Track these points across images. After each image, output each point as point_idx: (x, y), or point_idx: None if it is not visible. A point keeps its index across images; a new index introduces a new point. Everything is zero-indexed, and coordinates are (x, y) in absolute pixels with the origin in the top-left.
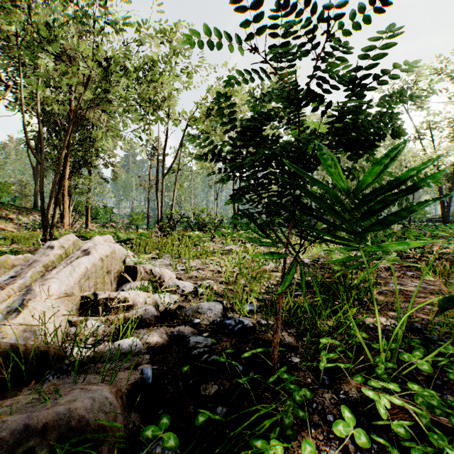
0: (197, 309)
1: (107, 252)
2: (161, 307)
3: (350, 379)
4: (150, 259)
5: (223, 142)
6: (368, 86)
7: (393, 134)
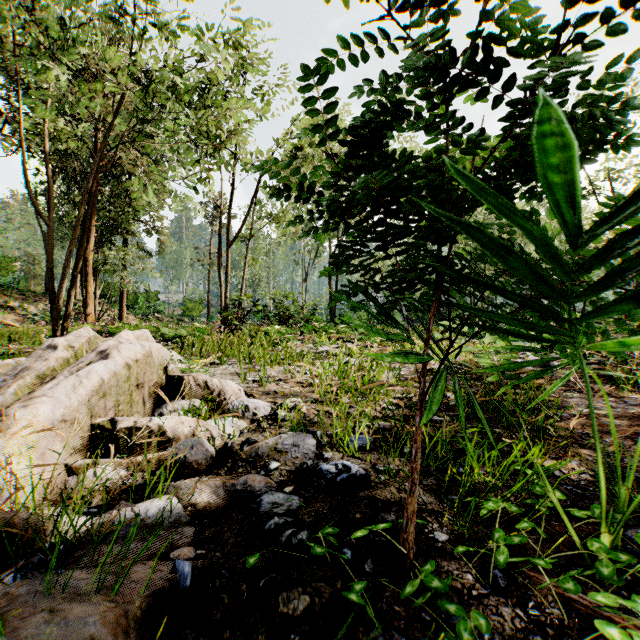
0: (275, 445)
1: (138, 354)
2: (218, 441)
3: (549, 584)
4: (208, 365)
5: (317, 169)
6: (589, 45)
7: (616, 147)
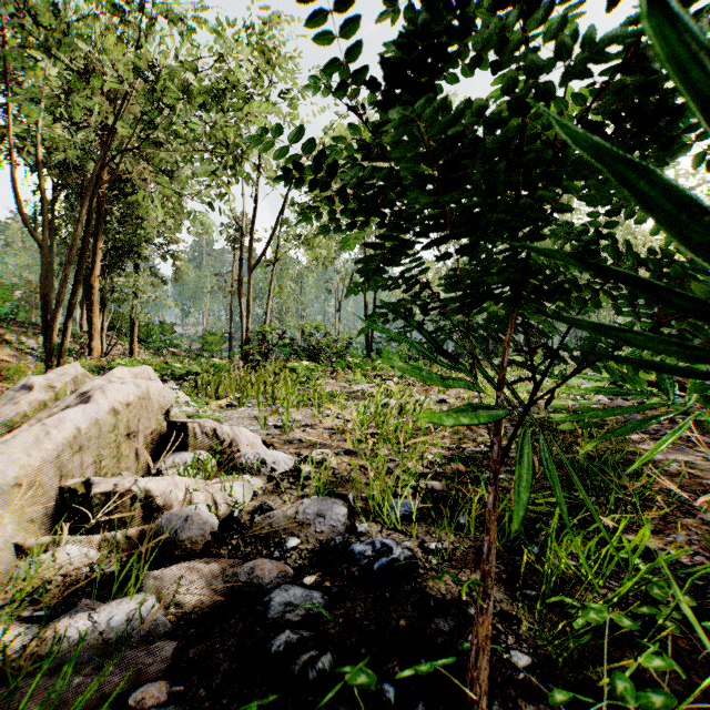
0: (295, 515)
1: (130, 396)
2: (223, 508)
3: None
4: (225, 407)
5: (347, 147)
6: None
7: None
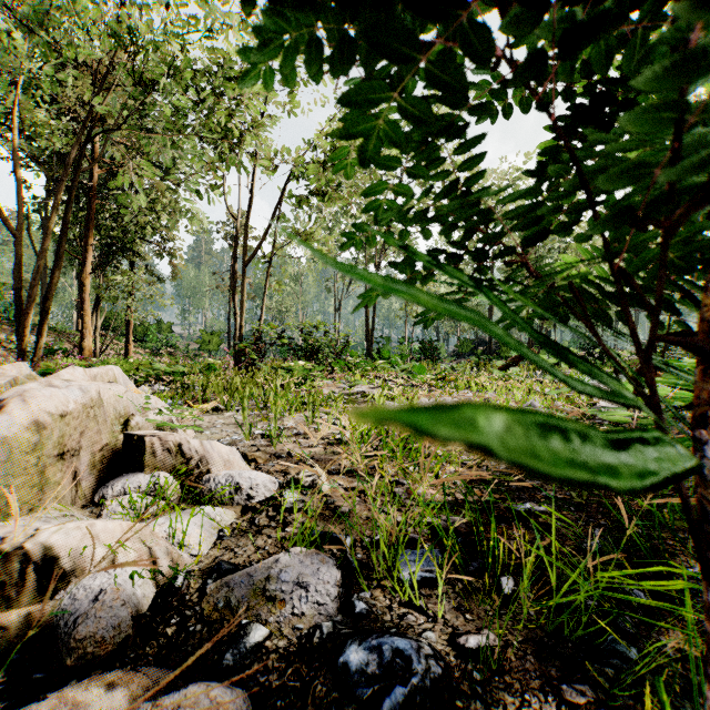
0: (264, 583)
1: (69, 404)
2: (167, 567)
3: None
4: (210, 411)
5: None
6: None
7: None
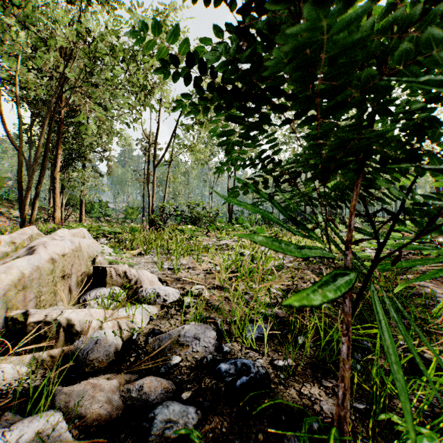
0: (178, 338)
1: (66, 249)
2: (126, 331)
3: None
4: (136, 255)
5: None
6: None
7: None
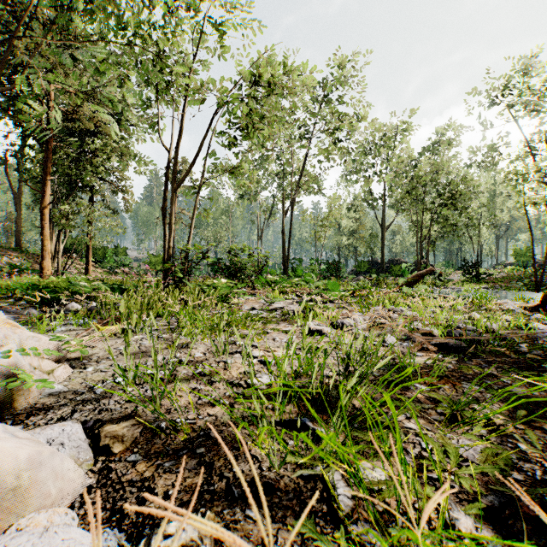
0: None
1: None
2: None
3: None
4: (117, 334)
5: None
6: None
7: None
